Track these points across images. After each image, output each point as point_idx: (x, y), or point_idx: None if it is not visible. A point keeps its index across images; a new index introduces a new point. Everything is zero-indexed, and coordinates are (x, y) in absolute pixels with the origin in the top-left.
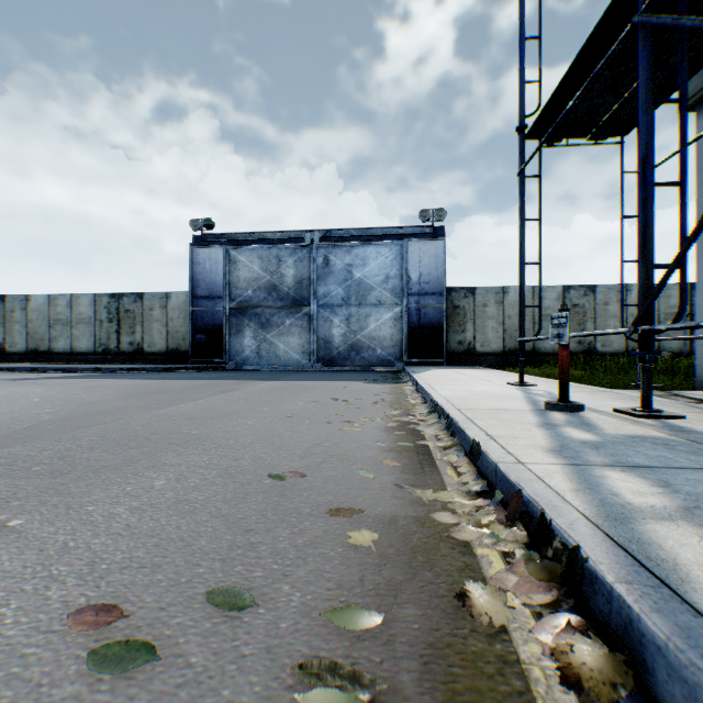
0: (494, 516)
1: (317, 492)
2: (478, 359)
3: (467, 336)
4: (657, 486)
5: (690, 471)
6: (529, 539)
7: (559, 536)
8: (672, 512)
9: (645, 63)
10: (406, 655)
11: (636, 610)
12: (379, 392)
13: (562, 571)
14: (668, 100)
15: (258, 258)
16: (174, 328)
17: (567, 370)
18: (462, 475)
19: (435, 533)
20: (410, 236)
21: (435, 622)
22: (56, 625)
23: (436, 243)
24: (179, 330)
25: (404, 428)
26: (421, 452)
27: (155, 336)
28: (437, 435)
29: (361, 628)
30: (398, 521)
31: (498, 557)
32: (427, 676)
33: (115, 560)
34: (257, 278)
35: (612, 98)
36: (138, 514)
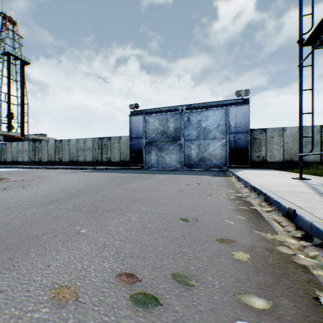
0: (317, 252)
1: (207, 229)
2: (268, 165)
3: (261, 153)
4: None
5: None
6: None
7: None
8: None
9: None
10: None
11: None
12: (219, 181)
13: None
14: None
15: (157, 119)
16: (122, 151)
17: None
18: (285, 226)
19: (281, 258)
20: (230, 104)
21: (304, 311)
22: (111, 279)
23: (244, 107)
24: (124, 152)
25: (239, 199)
26: (253, 212)
27: (115, 155)
28: (259, 204)
29: (261, 308)
30: (256, 248)
31: None
32: None
33: (126, 252)
34: (157, 128)
35: None
36: (129, 232)
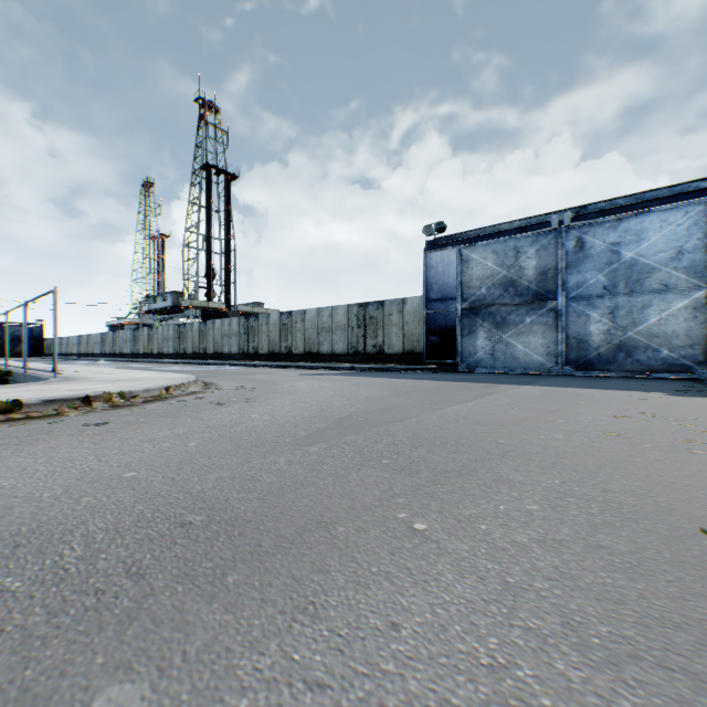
0: None
1: None
2: None
3: None
4: None
5: None
6: None
7: None
8: None
9: None
10: None
11: None
12: None
13: None
14: None
15: (492, 253)
16: (408, 332)
17: None
18: None
19: None
20: None
21: None
22: None
23: None
24: (413, 332)
25: None
26: None
27: (393, 339)
28: None
29: None
30: None
31: None
32: None
33: (602, 634)
34: (491, 275)
35: None
36: (553, 553)
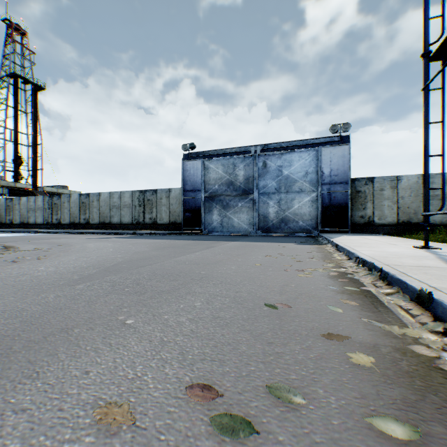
0: None
1: (305, 319)
2: (376, 229)
3: (367, 212)
4: None
5: None
6: None
7: None
8: None
9: None
10: None
11: None
12: (309, 251)
13: None
14: None
15: (221, 165)
16: (173, 210)
17: None
18: (416, 316)
19: (420, 362)
20: (323, 144)
21: None
22: (179, 394)
23: (343, 147)
24: (176, 210)
25: (343, 277)
26: (367, 295)
27: (163, 214)
28: (373, 283)
29: (407, 438)
30: (381, 348)
31: None
32: None
33: (195, 353)
34: (221, 177)
35: None
36: (194, 323)
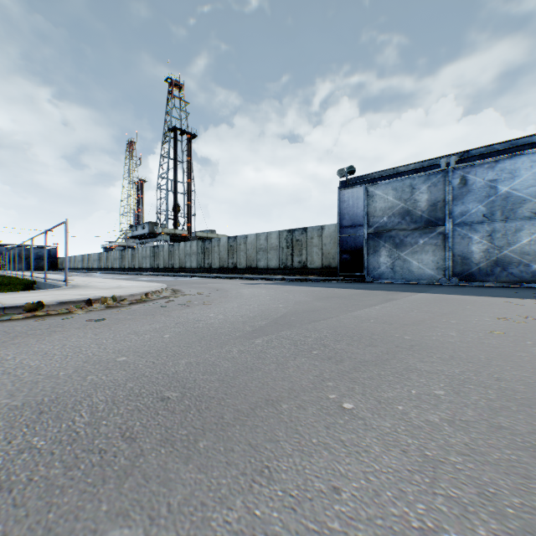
0: None
1: None
2: None
3: None
4: None
5: None
6: None
7: None
8: None
9: None
10: None
11: None
12: None
13: None
14: None
15: (392, 190)
16: (326, 251)
17: None
18: None
19: None
20: None
21: None
22: None
23: None
24: (330, 252)
25: None
26: None
27: (314, 257)
28: None
29: None
30: None
31: None
32: None
33: (514, 504)
34: (391, 206)
35: None
36: (462, 431)
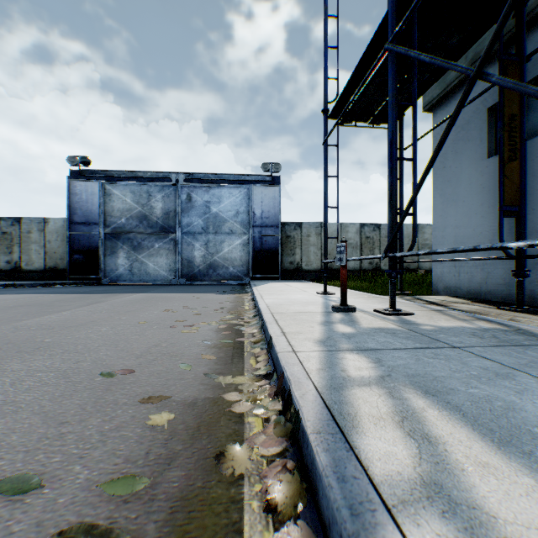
0: (268, 392)
1: (139, 385)
2: (304, 275)
3: (296, 258)
4: (373, 362)
5: (398, 351)
6: (282, 407)
7: (295, 404)
8: (373, 380)
9: (392, 76)
10: (159, 508)
11: (315, 451)
12: (224, 301)
13: (292, 429)
14: (406, 103)
15: (131, 192)
16: (52, 249)
17: (346, 283)
18: (259, 362)
19: (221, 409)
20: (254, 182)
21: (192, 479)
22: None
23: (274, 188)
24: (57, 250)
25: (231, 329)
26: (236, 346)
27: (33, 256)
28: (254, 333)
29: (128, 493)
30: (196, 402)
31: (260, 423)
32: (169, 522)
33: None
34: (130, 209)
35: (382, 97)
36: None
